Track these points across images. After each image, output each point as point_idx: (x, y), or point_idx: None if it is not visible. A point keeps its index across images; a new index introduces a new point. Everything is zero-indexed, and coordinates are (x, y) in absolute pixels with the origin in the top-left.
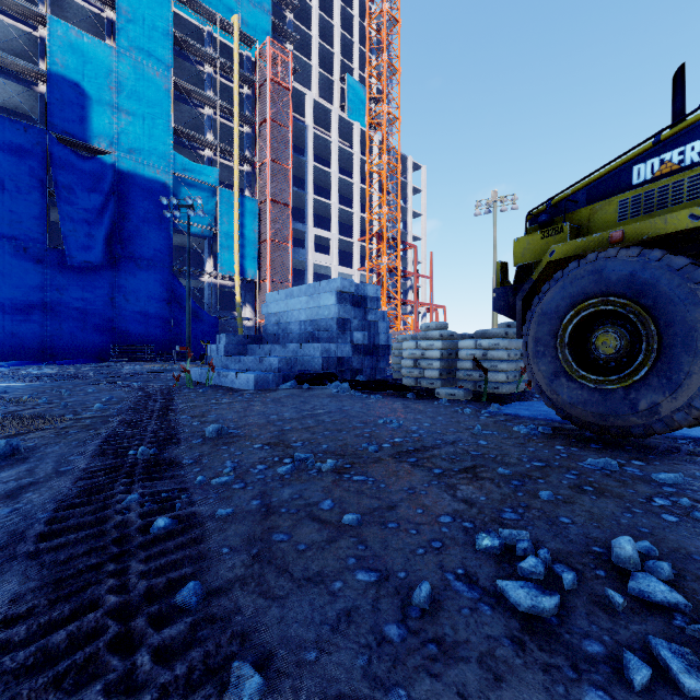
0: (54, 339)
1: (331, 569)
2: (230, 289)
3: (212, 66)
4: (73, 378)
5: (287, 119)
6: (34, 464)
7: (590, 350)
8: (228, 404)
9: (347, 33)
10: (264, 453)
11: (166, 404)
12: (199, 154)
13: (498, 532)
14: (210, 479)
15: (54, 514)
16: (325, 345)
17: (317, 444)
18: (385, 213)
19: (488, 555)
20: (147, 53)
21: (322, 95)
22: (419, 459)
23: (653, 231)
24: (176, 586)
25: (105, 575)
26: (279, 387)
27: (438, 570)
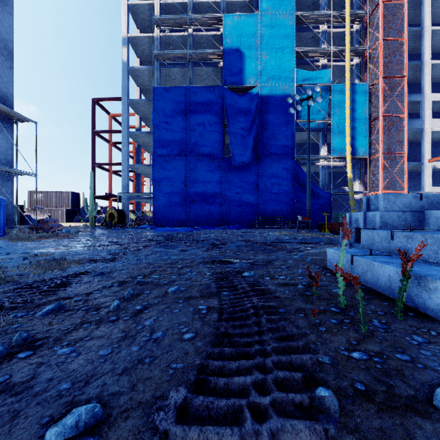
0: (226, 213)
1: None
2: (340, 168)
3: None
4: (212, 246)
5: None
6: None
7: None
8: None
9: None
10: None
11: None
12: (315, 66)
13: None
14: None
15: None
16: None
17: None
18: None
19: None
20: (277, 5)
21: None
22: None
23: None
24: None
25: None
26: None
27: None
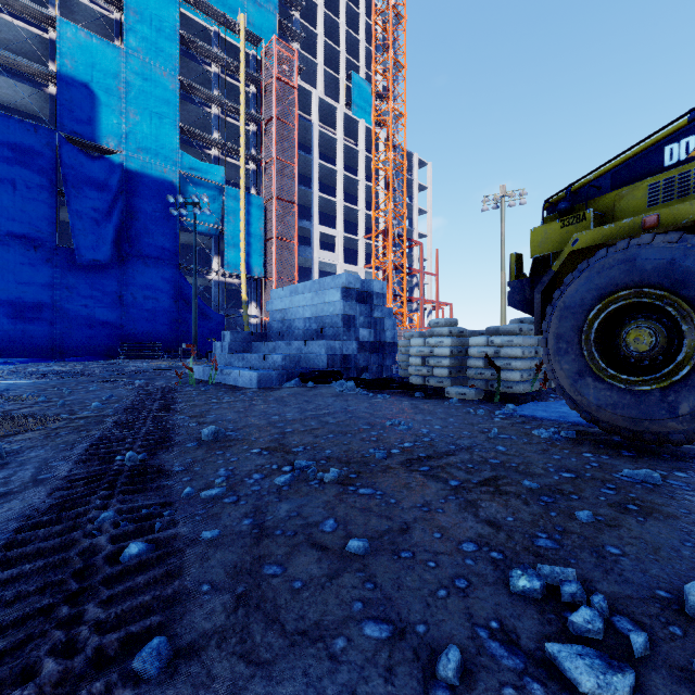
0: (63, 337)
1: (333, 618)
2: (236, 287)
3: (219, 65)
4: (79, 376)
5: (292, 117)
6: (13, 470)
7: (619, 347)
8: (229, 403)
9: (352, 31)
10: (261, 459)
11: (165, 403)
12: (206, 153)
13: (534, 566)
14: (199, 491)
15: (13, 536)
16: (330, 342)
17: (320, 449)
18: (391, 210)
19: (526, 599)
20: (154, 53)
21: (327, 93)
22: (432, 468)
23: (694, 214)
24: (137, 643)
25: (53, 625)
26: (283, 386)
27: (466, 622)
